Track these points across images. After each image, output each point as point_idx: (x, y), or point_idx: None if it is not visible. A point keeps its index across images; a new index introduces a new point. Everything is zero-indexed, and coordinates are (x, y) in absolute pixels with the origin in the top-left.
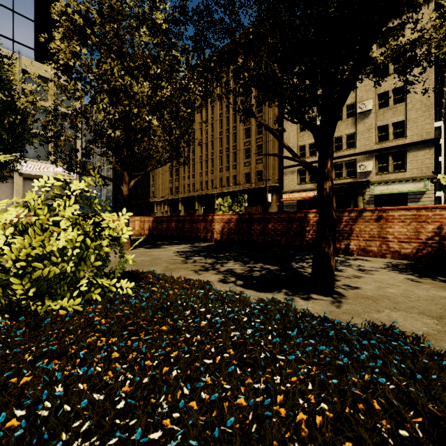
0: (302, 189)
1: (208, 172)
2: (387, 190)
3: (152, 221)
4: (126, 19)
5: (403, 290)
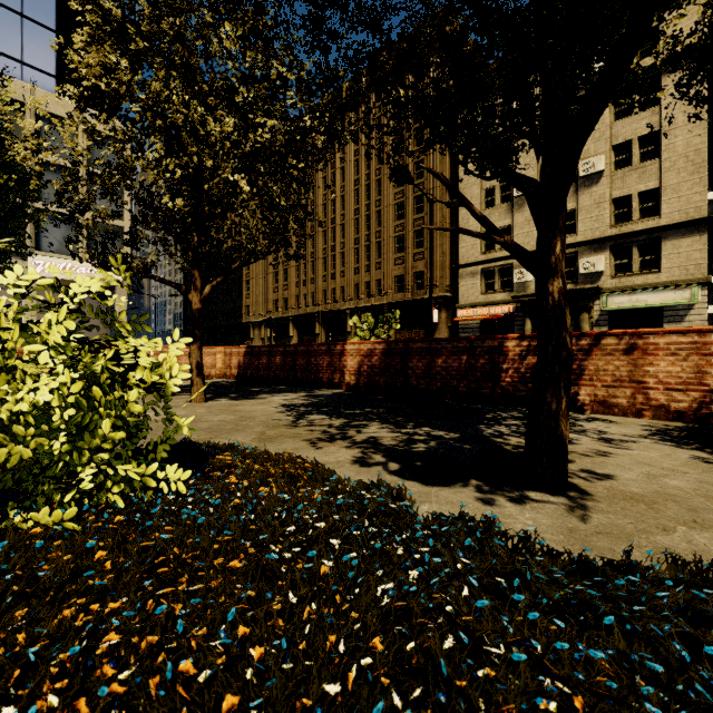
0: (489, 301)
1: (336, 274)
2: (629, 303)
3: (243, 353)
4: (196, 11)
5: (696, 483)
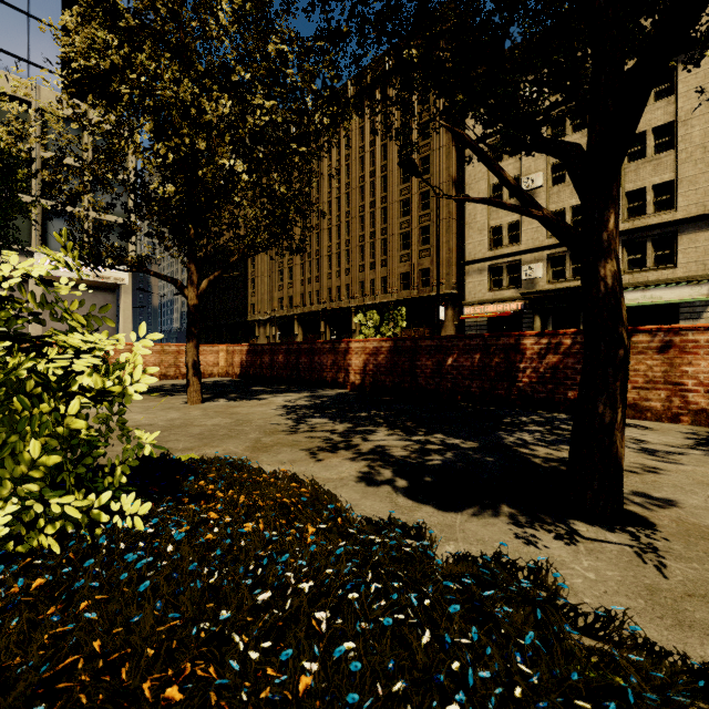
0: (497, 298)
1: (341, 272)
2: (643, 299)
3: (246, 351)
4: None
5: None
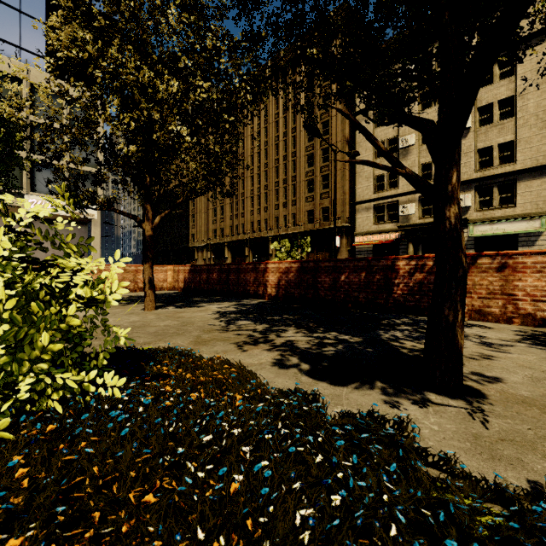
0: (380, 230)
1: (261, 210)
2: (490, 231)
3: (188, 270)
4: None
5: None
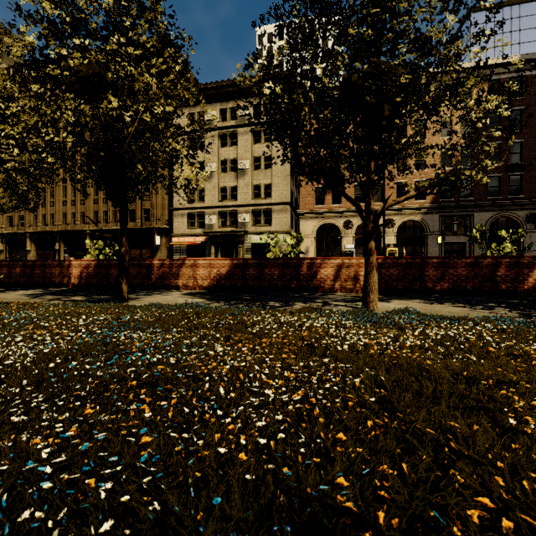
0: (192, 233)
1: (77, 202)
2: (260, 240)
3: None
4: None
5: (164, 299)
